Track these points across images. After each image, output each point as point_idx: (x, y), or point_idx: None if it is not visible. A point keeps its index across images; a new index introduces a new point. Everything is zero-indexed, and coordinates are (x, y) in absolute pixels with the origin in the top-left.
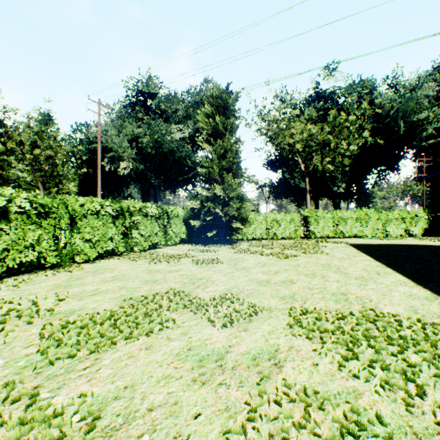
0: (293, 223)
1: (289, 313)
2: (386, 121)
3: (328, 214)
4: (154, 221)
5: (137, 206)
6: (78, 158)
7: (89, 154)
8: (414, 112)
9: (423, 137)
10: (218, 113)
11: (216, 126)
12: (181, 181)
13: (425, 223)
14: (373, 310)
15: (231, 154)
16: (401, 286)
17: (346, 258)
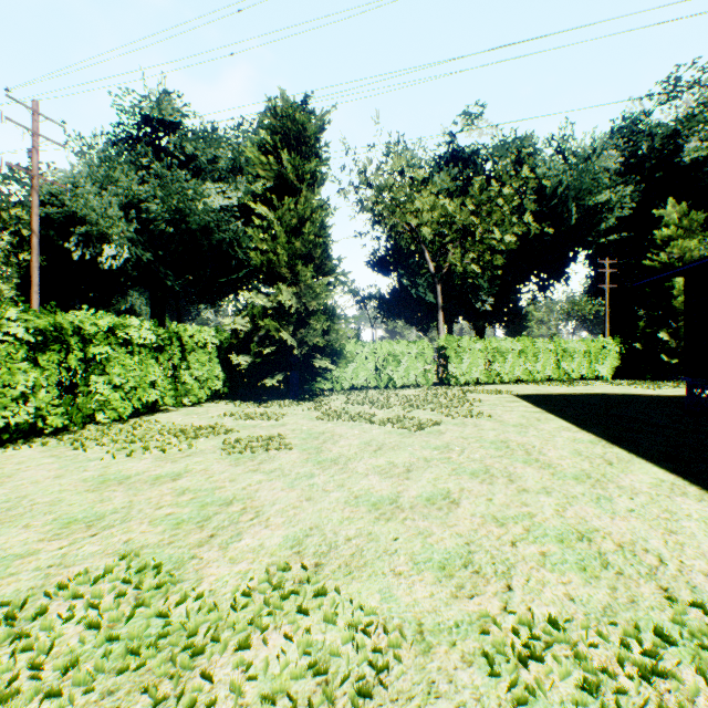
0: (421, 359)
1: (485, 655)
2: (552, 203)
3: (477, 345)
4: (147, 355)
5: (102, 323)
6: (16, 234)
7: None
8: (591, 192)
9: (602, 230)
10: (288, 150)
11: (282, 172)
12: (225, 284)
13: (615, 358)
14: (706, 609)
15: (312, 226)
16: (679, 497)
17: (529, 426)
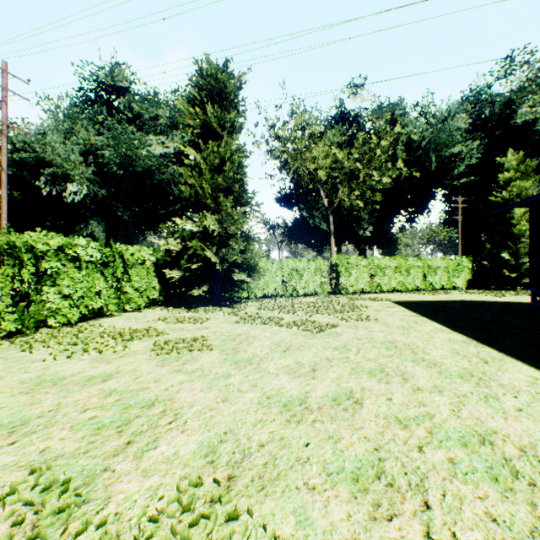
0: (318, 273)
1: None
2: (417, 153)
3: (362, 262)
4: (93, 270)
5: (52, 243)
6: None
7: (13, 168)
8: (446, 146)
9: (455, 175)
10: (212, 104)
11: (207, 121)
12: (165, 215)
13: (468, 273)
14: None
15: (231, 165)
16: None
17: (410, 328)
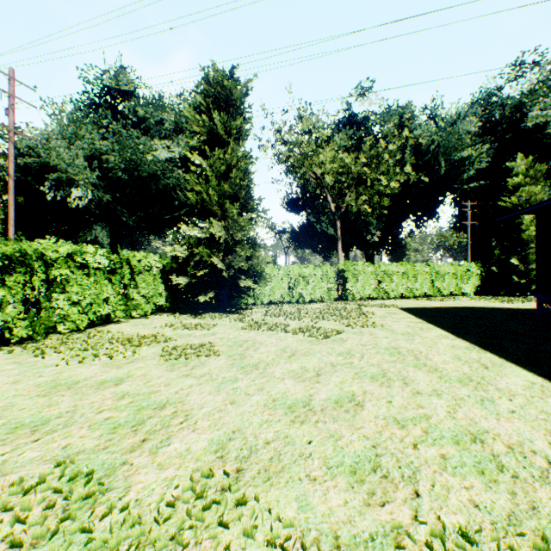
0: (325, 279)
1: None
2: (426, 157)
3: (369, 268)
4: (101, 276)
5: (62, 250)
6: (1, 180)
7: (17, 173)
8: (456, 149)
9: (465, 179)
10: (218, 111)
11: (214, 128)
12: (170, 220)
13: (477, 279)
14: None
15: (237, 172)
16: (550, 399)
17: (414, 334)
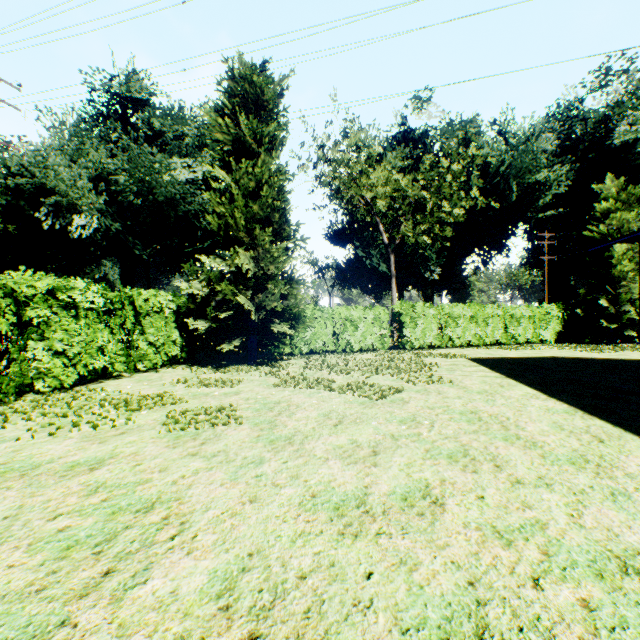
0: (377, 324)
1: None
2: (495, 180)
3: (431, 310)
4: (95, 319)
5: (40, 285)
6: None
7: (7, 196)
8: (530, 171)
9: (540, 206)
10: (246, 114)
11: (240, 135)
12: (192, 254)
13: (558, 323)
14: None
15: (269, 189)
16: None
17: (494, 393)
